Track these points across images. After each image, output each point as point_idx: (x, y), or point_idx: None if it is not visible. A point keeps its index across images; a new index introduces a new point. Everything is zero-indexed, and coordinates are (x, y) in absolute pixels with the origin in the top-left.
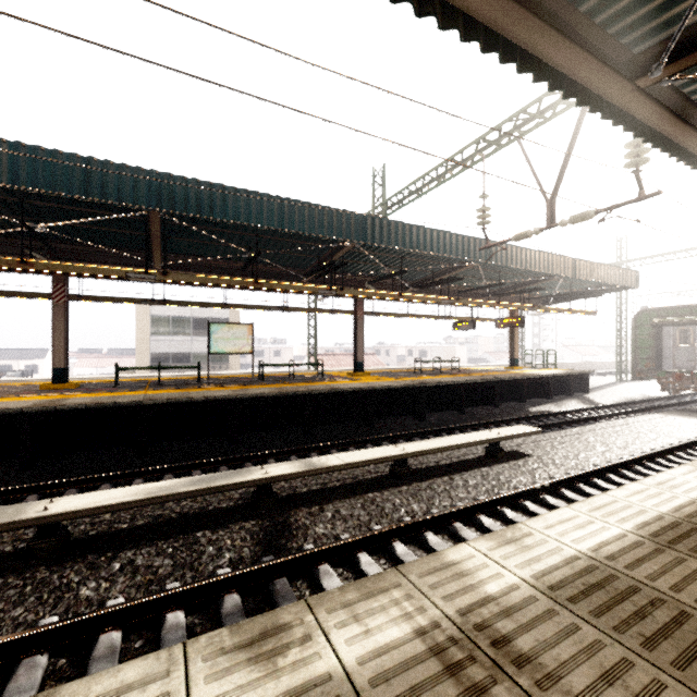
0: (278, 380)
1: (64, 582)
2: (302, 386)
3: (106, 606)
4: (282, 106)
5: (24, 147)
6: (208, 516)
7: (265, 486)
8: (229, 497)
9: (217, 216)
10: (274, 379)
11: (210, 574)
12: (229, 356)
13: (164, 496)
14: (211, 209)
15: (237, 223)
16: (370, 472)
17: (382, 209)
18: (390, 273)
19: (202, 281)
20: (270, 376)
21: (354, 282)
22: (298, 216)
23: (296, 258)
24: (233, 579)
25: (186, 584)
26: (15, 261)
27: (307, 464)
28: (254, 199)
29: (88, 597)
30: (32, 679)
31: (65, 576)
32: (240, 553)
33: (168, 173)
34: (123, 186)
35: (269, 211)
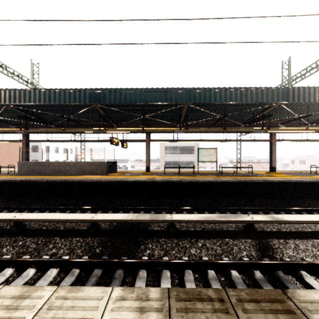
0: (229, 174)
1: (184, 245)
2: (245, 178)
3: (202, 259)
4: (284, 42)
5: (148, 89)
6: (225, 232)
7: (251, 224)
8: (229, 226)
9: (212, 101)
10: (227, 174)
11: (239, 258)
12: (194, 163)
13: (211, 220)
14: (209, 99)
15: (225, 103)
16: (305, 227)
17: (288, 82)
18: (298, 117)
19: (200, 130)
20: (222, 172)
21: (270, 124)
22: (250, 94)
23: (240, 115)
24: (255, 264)
25: (235, 260)
26: (141, 129)
27: (272, 217)
28: (228, 91)
29: (194, 254)
30: (190, 278)
31: (183, 243)
32: (250, 253)
33: (193, 87)
34: (177, 96)
35: (235, 95)
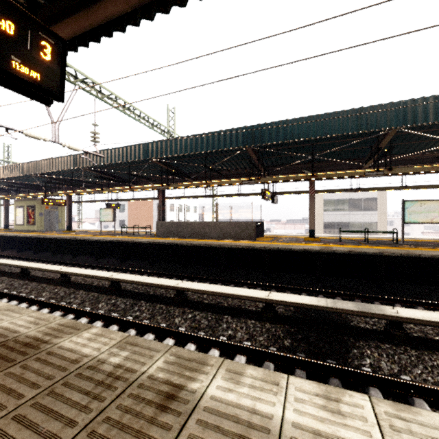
0: None
1: (434, 364)
2: None
3: None
4: None
5: (327, 115)
6: None
7: None
8: None
9: None
10: None
11: None
12: (377, 225)
13: None
14: None
15: None
16: None
17: None
18: None
19: (418, 170)
20: None
21: None
22: None
23: None
24: None
25: None
26: (309, 176)
27: None
28: None
29: None
30: None
31: (433, 360)
32: None
33: (411, 99)
34: (380, 118)
35: None
